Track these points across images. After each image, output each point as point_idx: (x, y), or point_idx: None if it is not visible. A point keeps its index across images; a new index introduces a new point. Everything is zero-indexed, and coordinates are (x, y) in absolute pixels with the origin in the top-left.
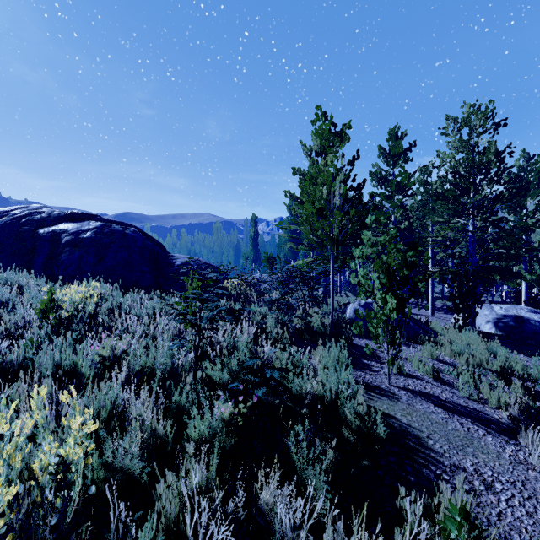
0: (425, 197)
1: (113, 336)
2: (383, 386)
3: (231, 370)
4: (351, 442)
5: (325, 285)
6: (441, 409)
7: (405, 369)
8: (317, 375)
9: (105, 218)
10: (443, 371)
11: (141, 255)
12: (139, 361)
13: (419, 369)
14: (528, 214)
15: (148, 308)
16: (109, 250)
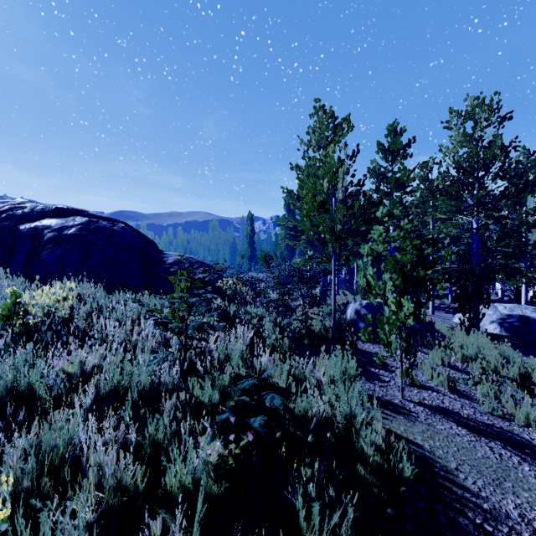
0: (426, 193)
1: (86, 346)
2: (396, 401)
3: (222, 391)
4: (368, 481)
5: (323, 284)
6: (465, 430)
7: (418, 380)
8: (322, 391)
9: (92, 214)
10: (457, 380)
11: (130, 252)
12: (111, 380)
13: (433, 379)
14: (529, 212)
15: (132, 311)
16: (94, 247)
